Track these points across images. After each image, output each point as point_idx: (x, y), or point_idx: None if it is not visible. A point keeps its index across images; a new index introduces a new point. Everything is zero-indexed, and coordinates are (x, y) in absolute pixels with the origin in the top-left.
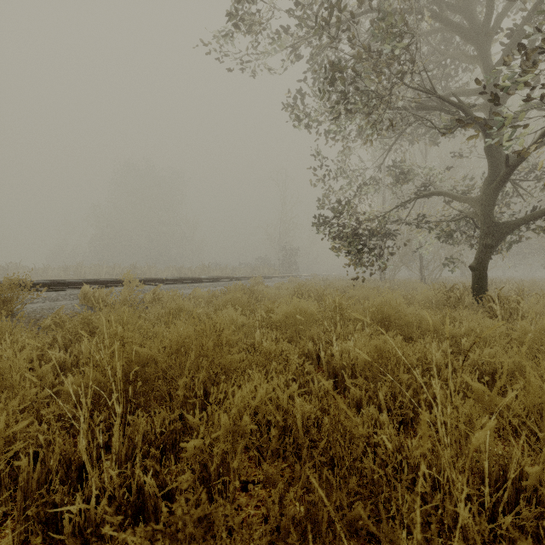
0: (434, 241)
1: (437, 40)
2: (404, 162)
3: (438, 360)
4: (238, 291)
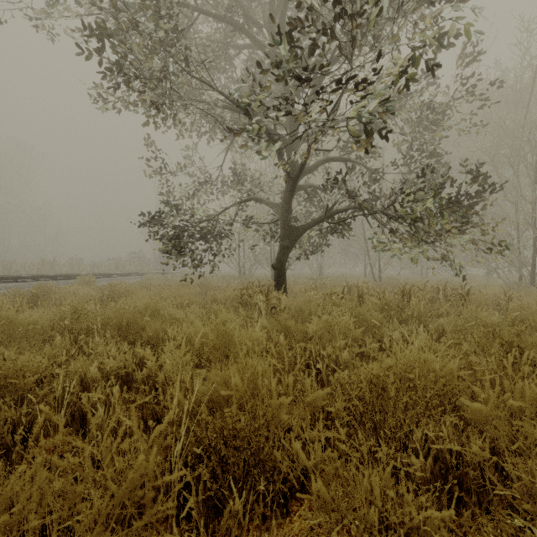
0: (267, 241)
1: (261, 56)
2: (242, 165)
3: (94, 374)
4: None
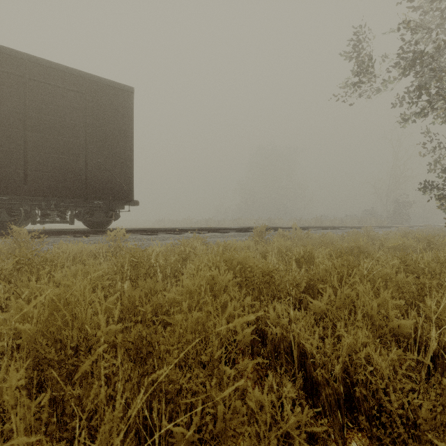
0: None
1: None
2: None
3: None
4: (359, 234)
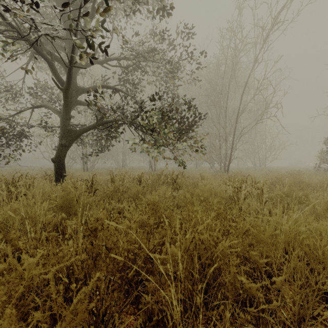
0: None
1: None
2: (46, 82)
3: None
4: None
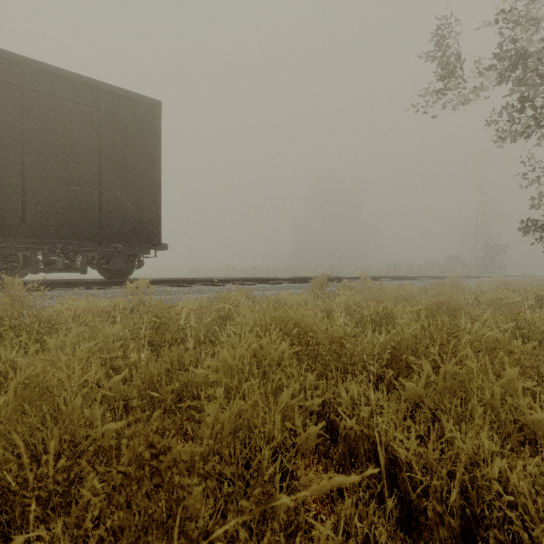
0: None
1: None
2: None
3: None
4: (446, 285)
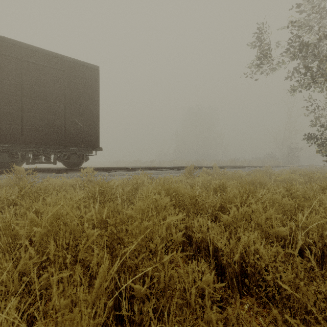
0: None
1: None
2: None
3: None
4: (261, 171)
